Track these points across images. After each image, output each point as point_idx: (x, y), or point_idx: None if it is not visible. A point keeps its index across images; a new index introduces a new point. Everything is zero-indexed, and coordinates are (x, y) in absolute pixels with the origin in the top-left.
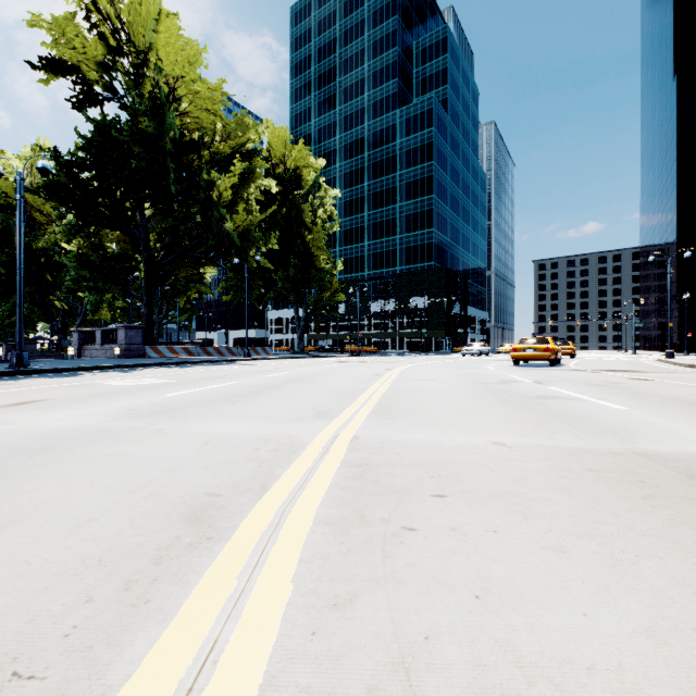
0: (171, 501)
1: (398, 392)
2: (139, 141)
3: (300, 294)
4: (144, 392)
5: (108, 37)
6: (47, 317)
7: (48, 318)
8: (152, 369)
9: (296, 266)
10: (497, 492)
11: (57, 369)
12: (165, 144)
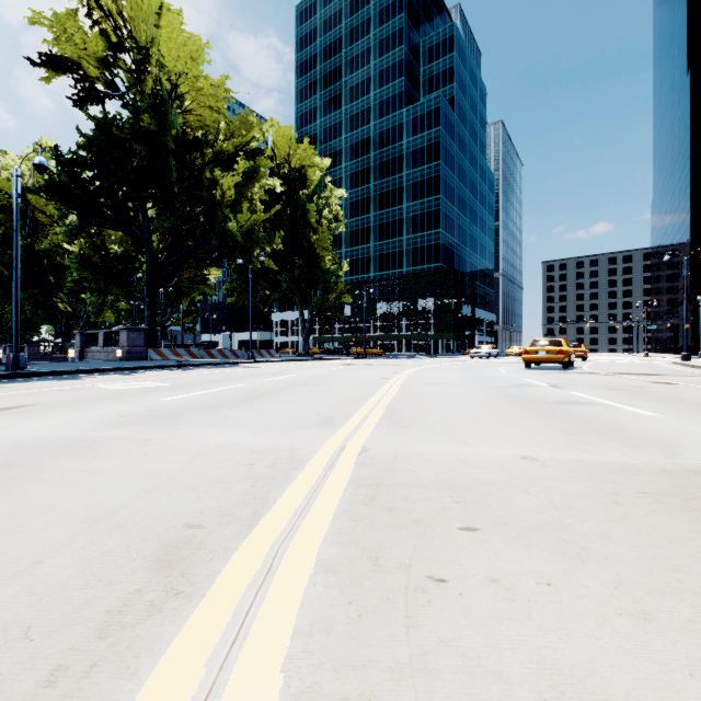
0: (140, 536)
1: (408, 396)
2: (141, 139)
3: (305, 295)
4: (138, 396)
5: (110, 34)
6: (50, 319)
7: (51, 320)
8: (153, 371)
9: (301, 268)
10: (539, 523)
11: (54, 371)
12: (167, 142)
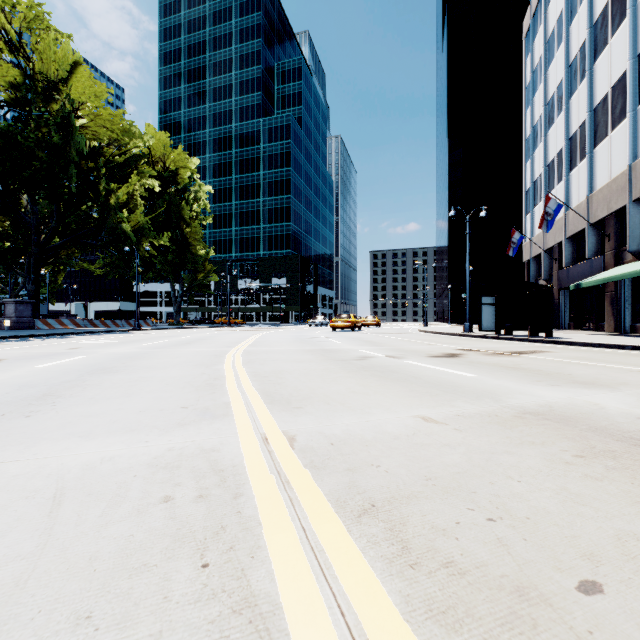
0: (207, 355)
1: (259, 341)
2: (44, 149)
3: (177, 274)
4: (124, 344)
5: None
6: None
7: None
8: (77, 336)
9: (175, 252)
10: (279, 352)
11: (5, 336)
12: (69, 154)
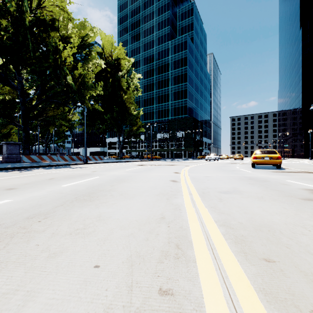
0: None
1: (271, 261)
2: (6, 18)
3: (120, 127)
4: None
5: None
6: None
7: None
8: None
9: (117, 112)
10: None
11: None
12: (24, 20)
